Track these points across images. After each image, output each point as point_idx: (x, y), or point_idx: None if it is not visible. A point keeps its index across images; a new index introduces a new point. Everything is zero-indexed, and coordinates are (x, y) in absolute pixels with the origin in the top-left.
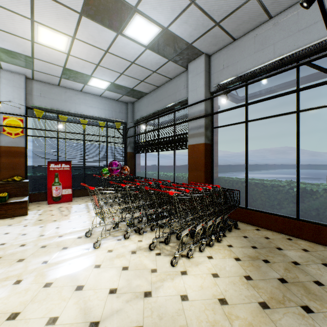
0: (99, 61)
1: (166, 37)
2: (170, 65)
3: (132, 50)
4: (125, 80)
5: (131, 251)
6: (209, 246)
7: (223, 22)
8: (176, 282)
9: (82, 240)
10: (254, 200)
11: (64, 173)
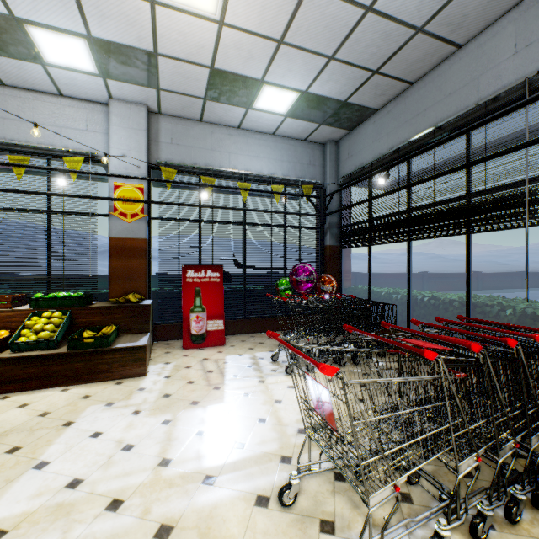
0: (285, 26)
1: None
2: None
3: None
4: (333, 80)
5: None
6: None
7: None
8: None
9: (272, 522)
10: None
11: (211, 288)
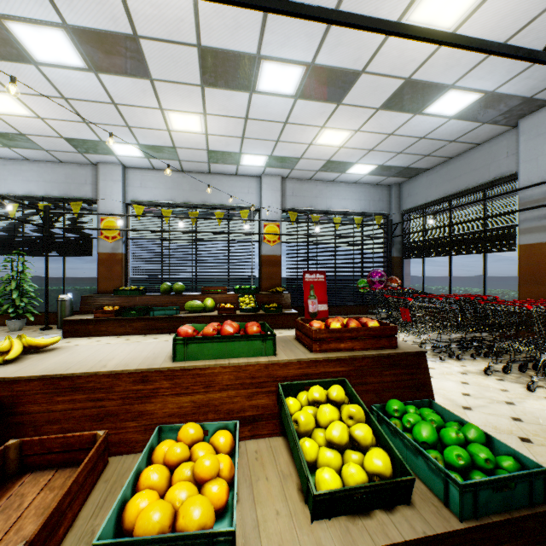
0: (375, 145)
1: (488, 100)
2: (484, 128)
3: (427, 125)
4: (400, 160)
5: (459, 372)
6: None
7: None
8: (542, 403)
9: None
10: None
11: (319, 285)
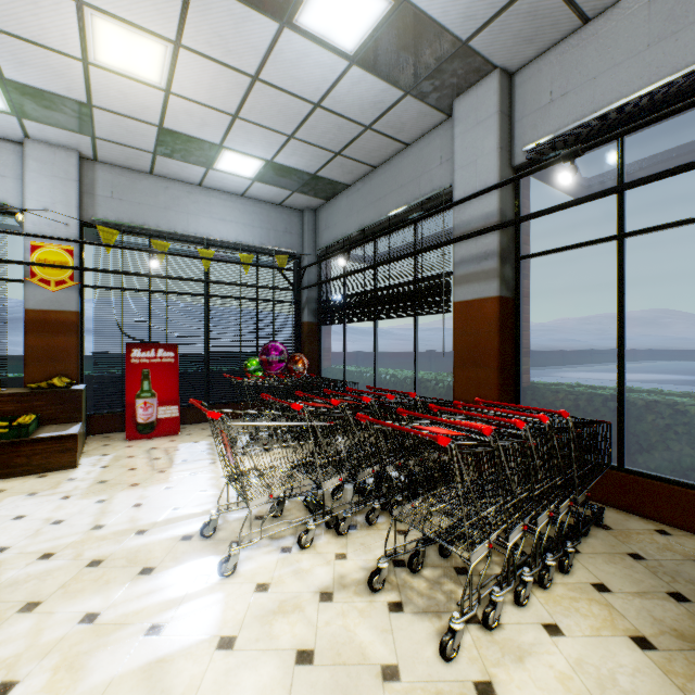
0: (238, 105)
1: (404, 25)
2: (409, 106)
3: (315, 70)
4: (298, 155)
5: (319, 590)
6: (538, 585)
7: None
8: None
9: (192, 546)
10: (644, 448)
11: (163, 370)
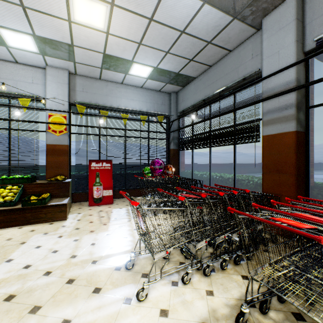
0: (141, 36)
1: None
2: (234, 26)
3: (183, 10)
4: (170, 62)
5: (201, 321)
6: None
7: None
8: None
9: (121, 275)
10: None
11: (105, 172)
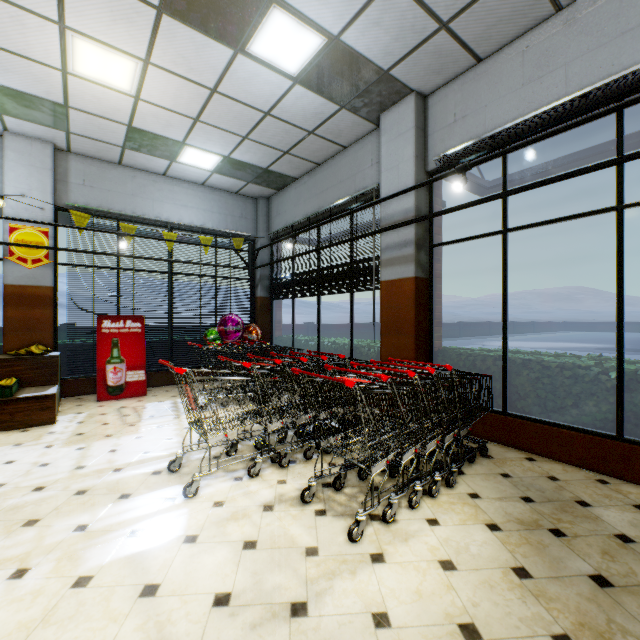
0: (199, 111)
1: (336, 56)
2: (344, 117)
3: (265, 86)
4: (252, 152)
5: (263, 504)
6: (429, 496)
7: (455, 22)
8: (361, 581)
9: (161, 479)
10: (522, 396)
11: (131, 339)
